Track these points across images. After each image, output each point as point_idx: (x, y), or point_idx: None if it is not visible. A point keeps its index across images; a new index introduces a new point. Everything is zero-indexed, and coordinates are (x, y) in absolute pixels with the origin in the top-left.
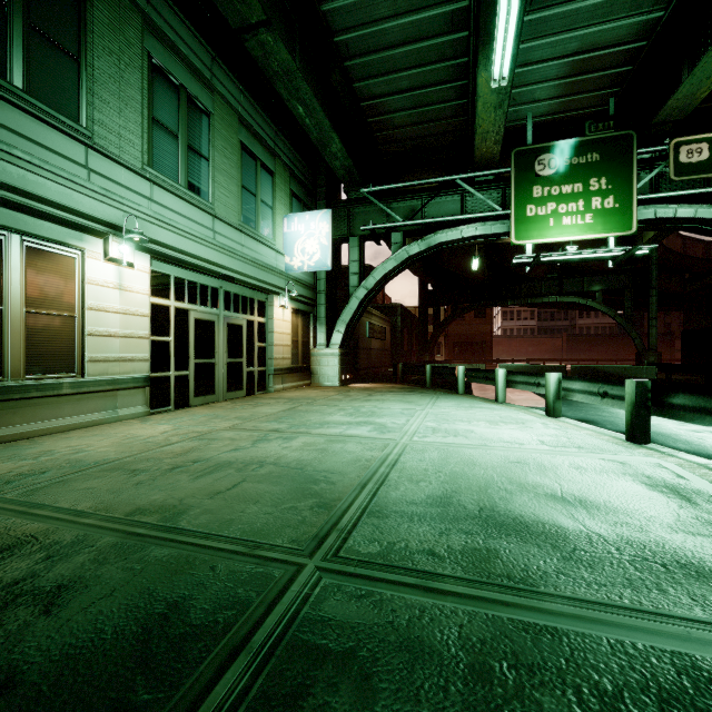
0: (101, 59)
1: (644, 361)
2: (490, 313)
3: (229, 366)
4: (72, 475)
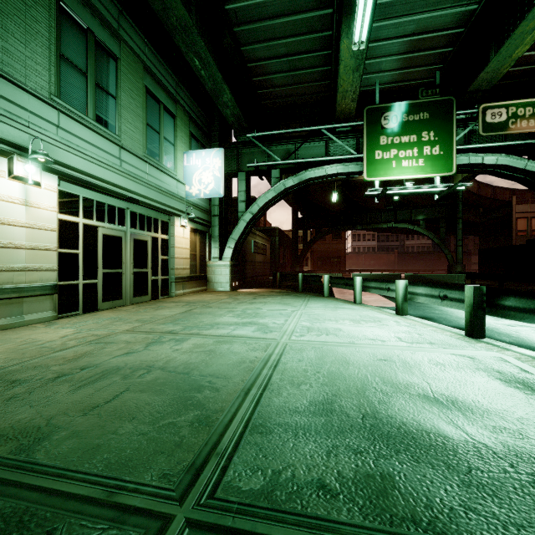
0: None
1: (454, 270)
2: (343, 235)
3: (135, 275)
4: None
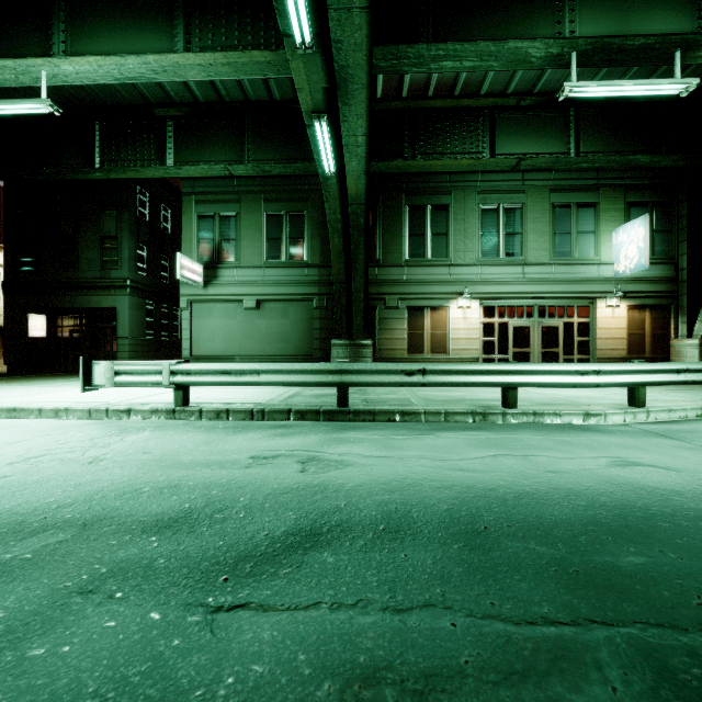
0: (456, 226)
1: None
2: None
3: (544, 354)
4: None
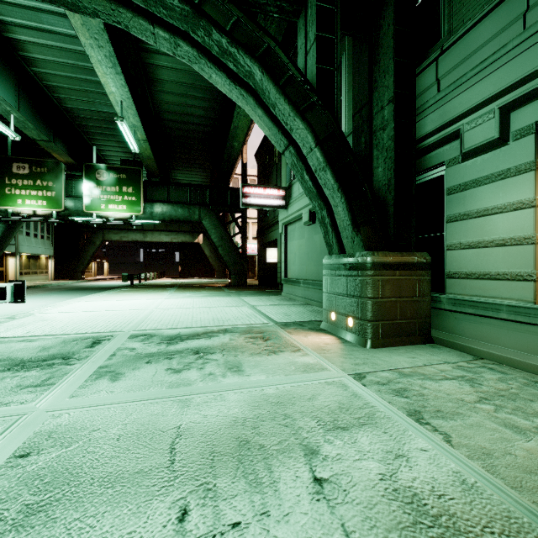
0: None
1: None
2: None
3: None
4: (374, 403)
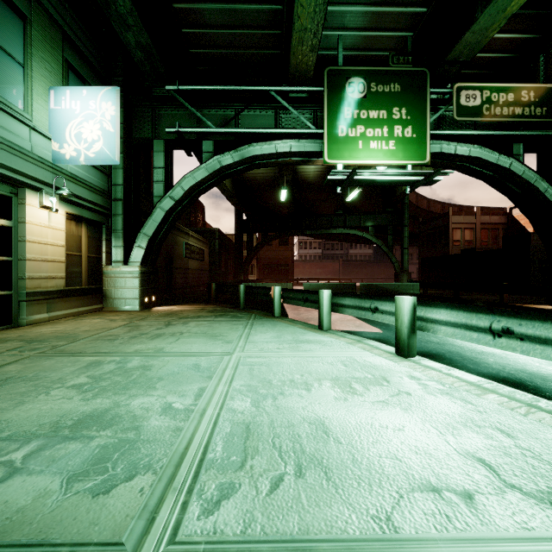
0: None
1: (400, 279)
2: (291, 242)
3: None
4: None
